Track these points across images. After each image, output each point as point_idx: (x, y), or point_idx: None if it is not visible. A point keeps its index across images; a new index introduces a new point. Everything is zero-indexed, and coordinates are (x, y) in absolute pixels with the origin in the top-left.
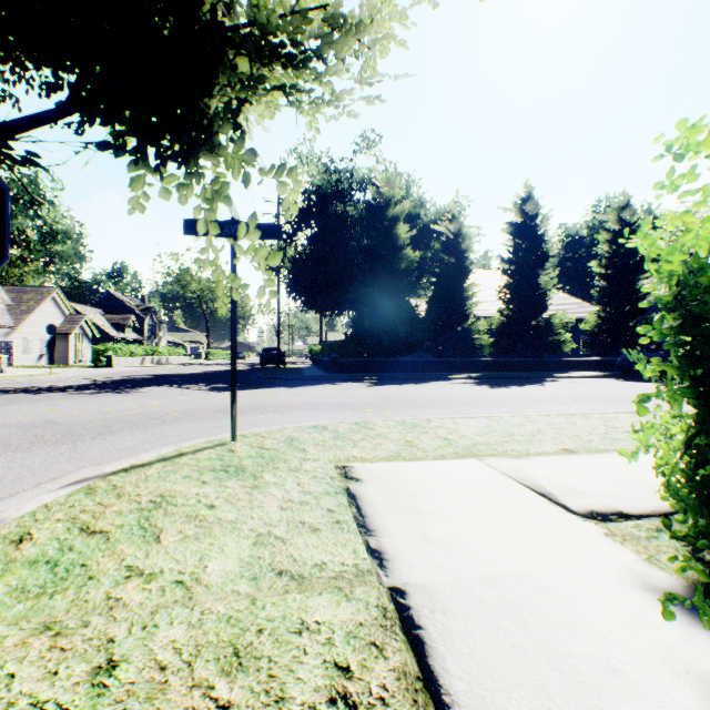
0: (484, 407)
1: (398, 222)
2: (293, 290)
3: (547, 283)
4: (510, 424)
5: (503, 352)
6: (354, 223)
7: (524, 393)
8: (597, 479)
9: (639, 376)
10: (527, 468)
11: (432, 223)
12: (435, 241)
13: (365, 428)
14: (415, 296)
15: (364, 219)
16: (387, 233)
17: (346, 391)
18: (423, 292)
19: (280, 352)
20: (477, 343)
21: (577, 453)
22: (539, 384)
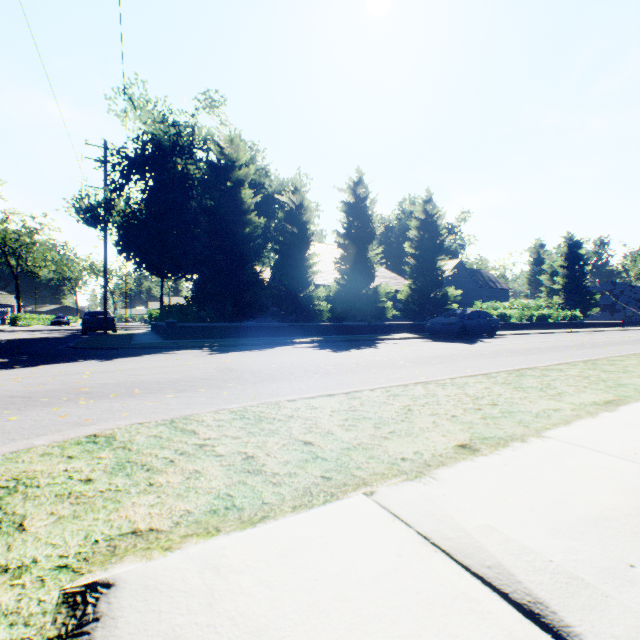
0: (335, 376)
1: (243, 186)
2: (125, 248)
3: (374, 258)
4: (377, 403)
5: (339, 317)
6: (197, 183)
7: (366, 356)
8: (558, 521)
9: (442, 337)
10: (449, 508)
11: (276, 194)
12: (279, 210)
13: (183, 433)
14: (260, 264)
15: (207, 180)
16: (232, 195)
17: (179, 361)
18: (267, 260)
19: (107, 316)
20: (318, 309)
21: (481, 451)
22: (374, 346)
